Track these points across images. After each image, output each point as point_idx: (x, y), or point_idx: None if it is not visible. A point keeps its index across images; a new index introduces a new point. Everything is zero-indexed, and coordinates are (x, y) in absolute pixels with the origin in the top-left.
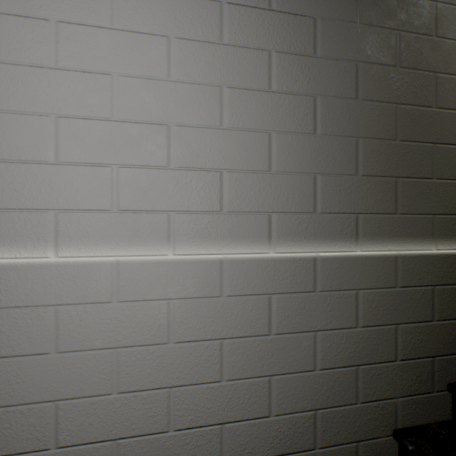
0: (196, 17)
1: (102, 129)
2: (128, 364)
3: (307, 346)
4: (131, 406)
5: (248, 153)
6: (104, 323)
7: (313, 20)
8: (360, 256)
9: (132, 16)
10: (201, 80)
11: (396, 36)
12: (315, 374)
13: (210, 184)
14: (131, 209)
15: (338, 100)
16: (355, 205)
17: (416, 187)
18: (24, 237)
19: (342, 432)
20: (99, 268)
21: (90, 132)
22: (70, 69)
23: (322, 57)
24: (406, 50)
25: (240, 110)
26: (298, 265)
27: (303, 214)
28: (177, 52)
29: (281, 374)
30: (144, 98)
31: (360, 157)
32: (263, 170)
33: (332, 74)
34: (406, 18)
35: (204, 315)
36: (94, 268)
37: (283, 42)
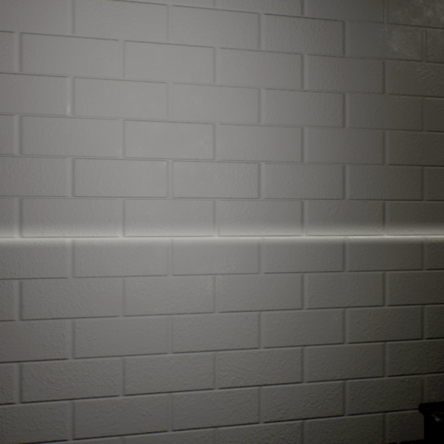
0: (237, 29)
1: (160, 129)
2: (181, 328)
3: (336, 321)
4: (183, 364)
5: (282, 146)
6: (161, 292)
7: (342, 23)
8: (387, 240)
9: (183, 31)
10: (241, 84)
11: (422, 33)
12: (344, 347)
13: (249, 175)
14: (183, 196)
15: (366, 95)
16: (382, 192)
17: (442, 174)
18: (99, 220)
19: (369, 402)
20: (157, 247)
21: (150, 132)
22: (134, 80)
23: (350, 57)
24: (432, 45)
25: (276, 109)
26: (328, 247)
27: (332, 201)
28: (221, 60)
29: (313, 345)
30: (194, 101)
31: (386, 148)
32: (296, 161)
33: (360, 72)
34: (432, 15)
35: (244, 289)
36: (153, 246)
37: (315, 45)
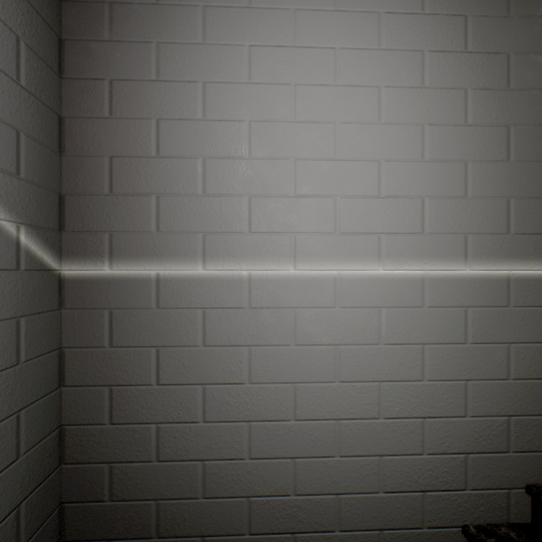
0: (401, 67)
1: (328, 167)
2: (347, 359)
3: (500, 357)
4: (349, 394)
5: (446, 181)
6: (329, 324)
7: (506, 56)
8: None
9: (350, 73)
10: (405, 121)
11: None
12: (508, 383)
13: (413, 210)
14: (349, 231)
15: (531, 127)
16: None
17: None
18: (272, 254)
19: (535, 440)
20: (325, 280)
21: (319, 170)
22: (304, 121)
23: (515, 89)
24: None
25: (439, 144)
26: (492, 282)
27: (496, 235)
28: (385, 99)
29: (476, 380)
30: (360, 140)
31: None
32: (460, 196)
33: (525, 104)
34: None
35: (407, 322)
36: (321, 279)
37: (478, 79)
